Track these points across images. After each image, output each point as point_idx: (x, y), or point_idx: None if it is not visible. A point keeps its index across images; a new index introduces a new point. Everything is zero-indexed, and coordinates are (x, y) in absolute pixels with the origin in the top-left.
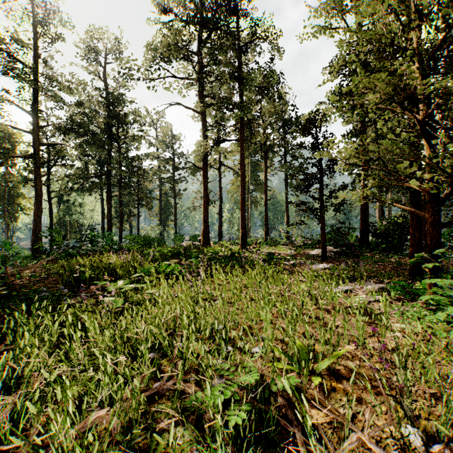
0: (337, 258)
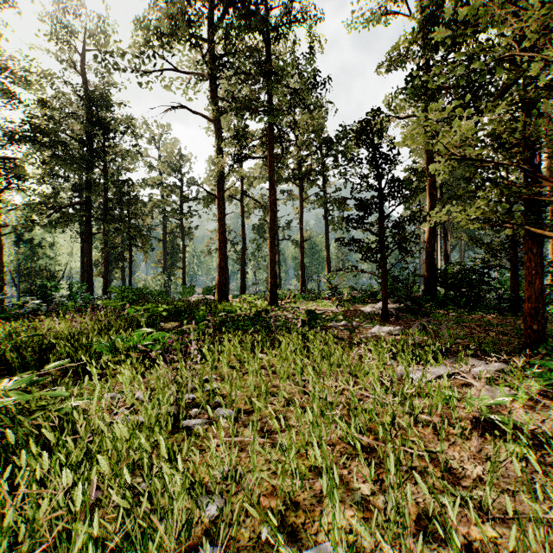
0: (402, 317)
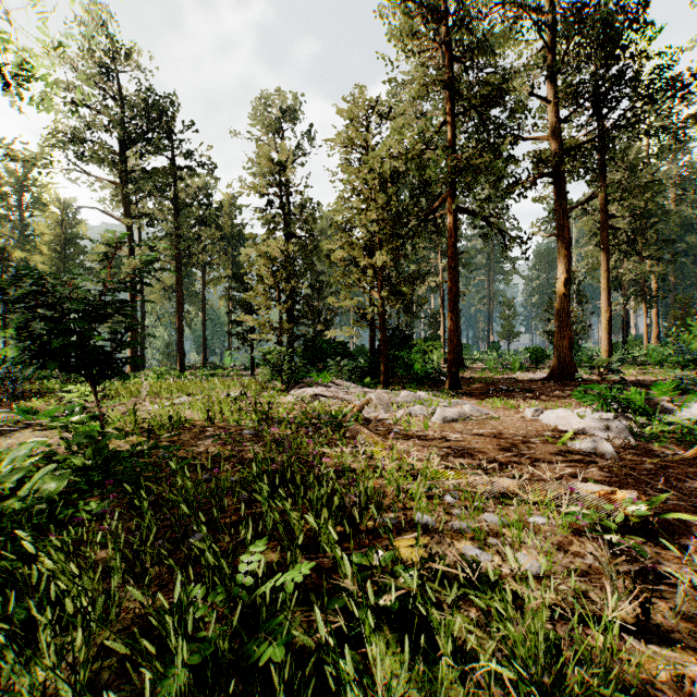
0: None
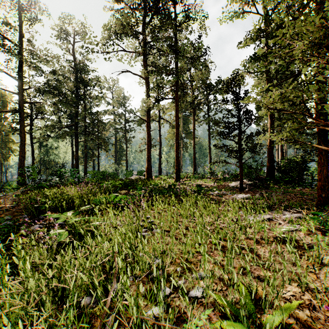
0: (252, 189)
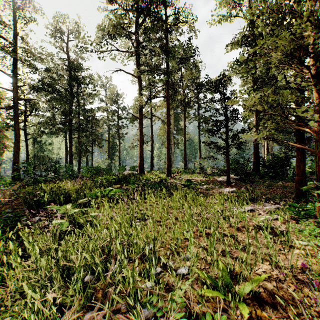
0: (238, 183)
